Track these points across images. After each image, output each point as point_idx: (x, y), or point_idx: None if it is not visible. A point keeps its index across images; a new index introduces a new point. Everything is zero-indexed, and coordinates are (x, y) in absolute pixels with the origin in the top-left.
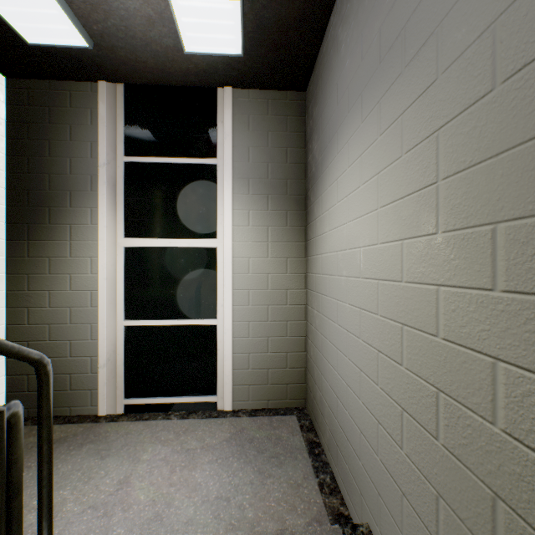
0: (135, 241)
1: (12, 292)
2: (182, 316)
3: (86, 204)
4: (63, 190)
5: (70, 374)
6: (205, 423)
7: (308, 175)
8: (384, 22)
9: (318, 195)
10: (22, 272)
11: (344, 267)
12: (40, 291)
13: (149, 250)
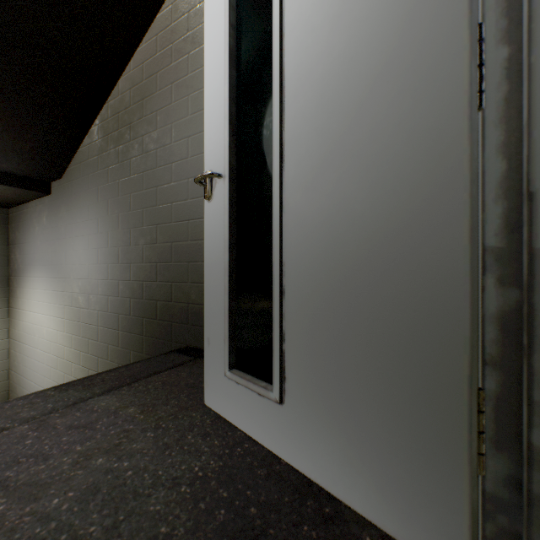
0: None
1: None
2: None
3: None
4: None
5: None
6: None
7: (12, 266)
8: (53, 253)
9: (21, 286)
10: None
11: (38, 332)
12: None
13: None
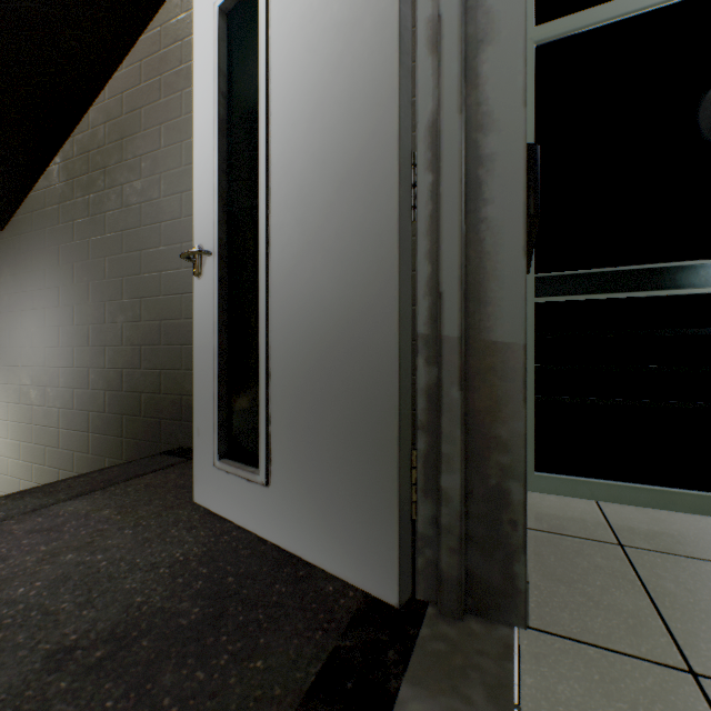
0: None
1: None
2: None
3: None
4: None
5: None
6: None
7: None
8: None
9: None
10: None
11: None
12: None
13: None
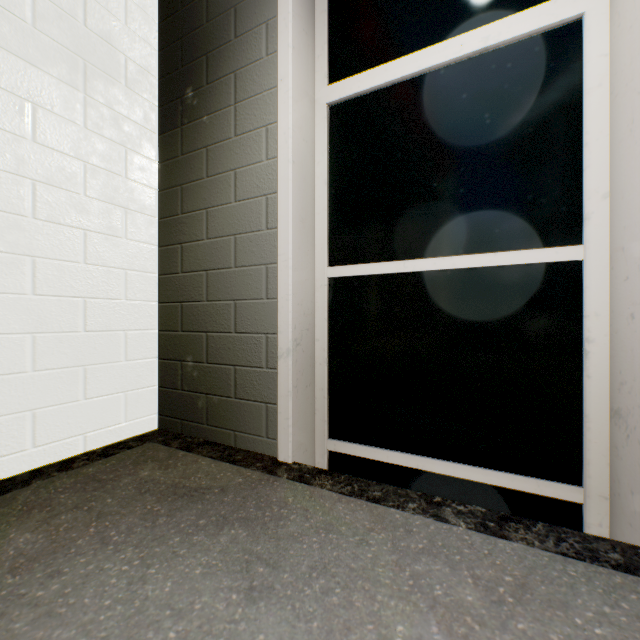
0: (348, 83)
1: (165, 220)
2: (463, 247)
3: (258, 19)
4: (225, 11)
5: (234, 365)
6: (590, 583)
7: None
8: None
9: None
10: (174, 185)
11: None
12: (195, 212)
13: (378, 98)
